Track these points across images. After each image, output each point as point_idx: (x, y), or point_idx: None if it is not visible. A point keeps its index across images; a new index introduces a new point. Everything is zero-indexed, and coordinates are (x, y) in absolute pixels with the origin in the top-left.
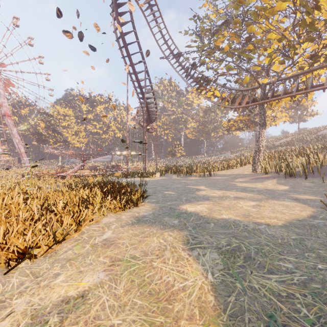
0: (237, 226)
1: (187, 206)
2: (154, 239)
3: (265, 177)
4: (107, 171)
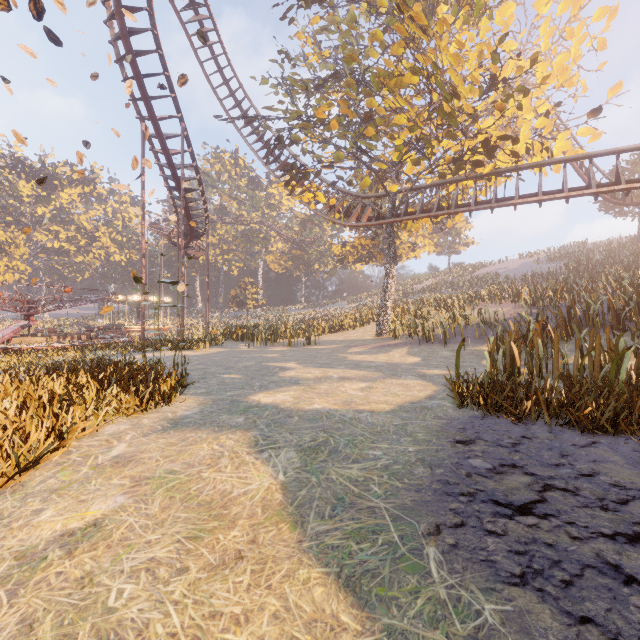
0: (332, 417)
1: (262, 395)
2: (204, 447)
3: (393, 343)
4: (92, 339)
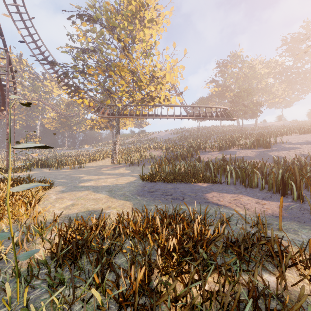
0: (110, 186)
1: (83, 184)
2: (80, 194)
3: (119, 166)
4: None
